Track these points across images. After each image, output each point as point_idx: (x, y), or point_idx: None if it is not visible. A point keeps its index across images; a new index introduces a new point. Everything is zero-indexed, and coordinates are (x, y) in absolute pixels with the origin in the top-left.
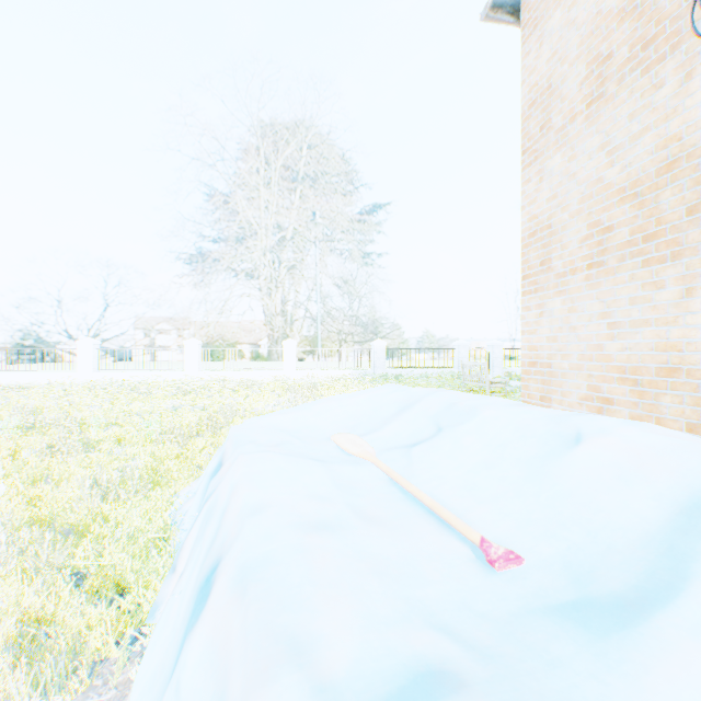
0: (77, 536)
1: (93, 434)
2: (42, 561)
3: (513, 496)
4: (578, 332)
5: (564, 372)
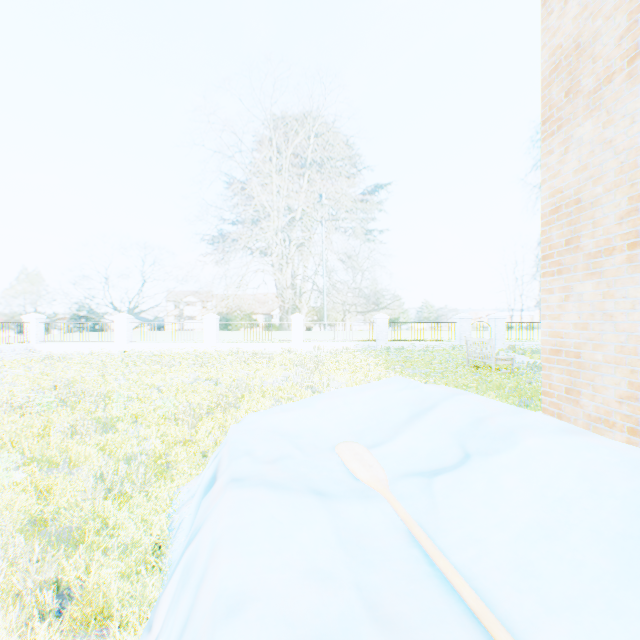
0: (69, 547)
1: (114, 410)
2: (29, 579)
3: (604, 610)
4: (617, 320)
5: (597, 365)
